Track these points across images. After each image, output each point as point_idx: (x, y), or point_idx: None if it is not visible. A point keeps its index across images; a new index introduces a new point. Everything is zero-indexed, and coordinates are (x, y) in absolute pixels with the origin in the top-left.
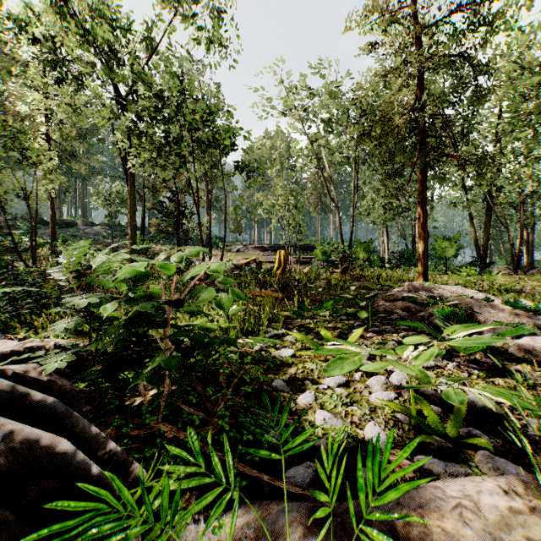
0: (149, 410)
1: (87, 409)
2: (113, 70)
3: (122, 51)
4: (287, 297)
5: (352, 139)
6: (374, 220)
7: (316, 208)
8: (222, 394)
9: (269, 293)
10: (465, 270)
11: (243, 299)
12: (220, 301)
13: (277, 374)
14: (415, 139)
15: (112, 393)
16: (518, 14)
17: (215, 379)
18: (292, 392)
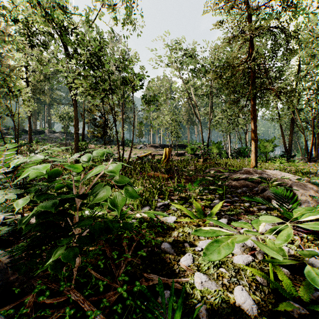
0: (65, 275)
1: (14, 277)
2: (63, 37)
3: (70, 27)
4: (170, 177)
5: (210, 80)
6: (222, 129)
7: (187, 122)
8: (124, 257)
9: (159, 174)
10: (278, 160)
11: (136, 197)
12: (114, 199)
13: (164, 236)
14: (249, 79)
15: (40, 259)
16: (310, 4)
17: (120, 240)
18: (176, 254)
